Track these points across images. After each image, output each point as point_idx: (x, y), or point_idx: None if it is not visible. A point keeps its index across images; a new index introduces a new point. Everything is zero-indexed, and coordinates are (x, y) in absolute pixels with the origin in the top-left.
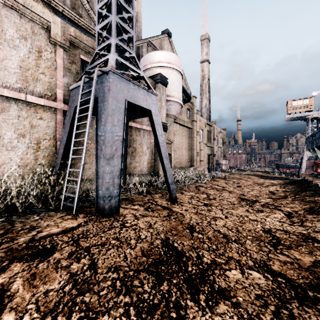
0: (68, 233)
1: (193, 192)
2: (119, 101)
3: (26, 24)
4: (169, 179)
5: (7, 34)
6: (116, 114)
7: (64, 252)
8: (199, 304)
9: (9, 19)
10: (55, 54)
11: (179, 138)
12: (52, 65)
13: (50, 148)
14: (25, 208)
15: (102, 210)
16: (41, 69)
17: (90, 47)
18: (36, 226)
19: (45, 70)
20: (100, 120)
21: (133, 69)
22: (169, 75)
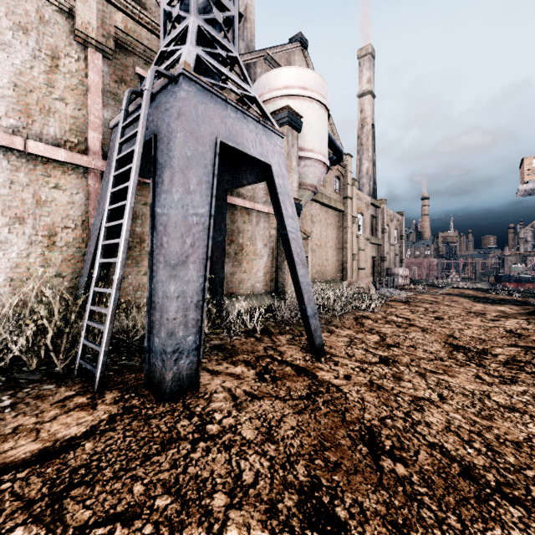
0: (49, 464)
1: (351, 330)
2: (201, 140)
3: (27, 2)
4: (309, 308)
5: None
6: (195, 168)
7: None
8: None
9: None
10: (85, 63)
11: (321, 229)
12: (80, 84)
13: (75, 244)
14: (3, 370)
15: (159, 383)
16: (57, 91)
17: (155, 53)
18: None
19: (66, 94)
20: (160, 182)
21: (235, 81)
22: (304, 111)
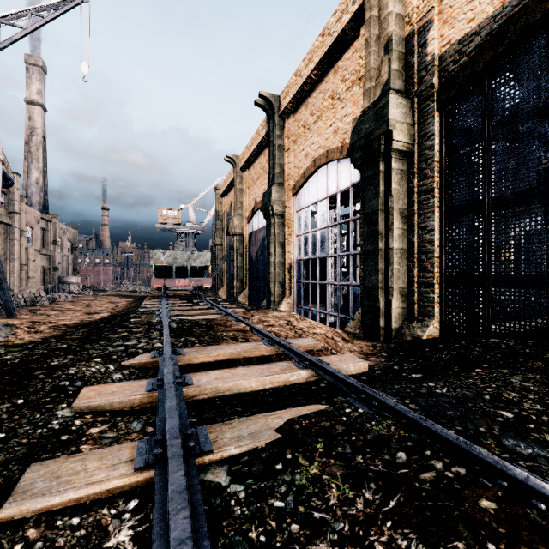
0: None
1: (28, 315)
2: None
3: None
4: (9, 297)
5: None
6: None
7: None
8: (53, 324)
9: None
10: None
11: None
12: None
13: None
14: None
15: None
16: None
17: None
18: None
19: None
20: None
21: None
22: None
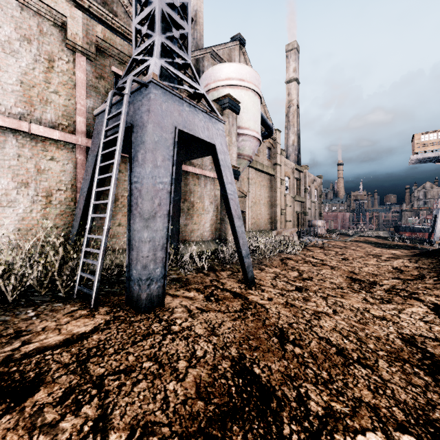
0: (72, 346)
1: (277, 268)
2: (165, 129)
3: (31, 19)
4: (243, 250)
5: (2, 34)
6: (161, 149)
7: (55, 389)
8: None
9: (4, 11)
10: (74, 64)
11: (255, 189)
12: (70, 80)
13: (66, 203)
14: (20, 295)
15: (137, 301)
16: (53, 86)
17: (127, 55)
18: (24, 330)
19: (59, 88)
20: (135, 159)
21: (188, 83)
22: (242, 98)
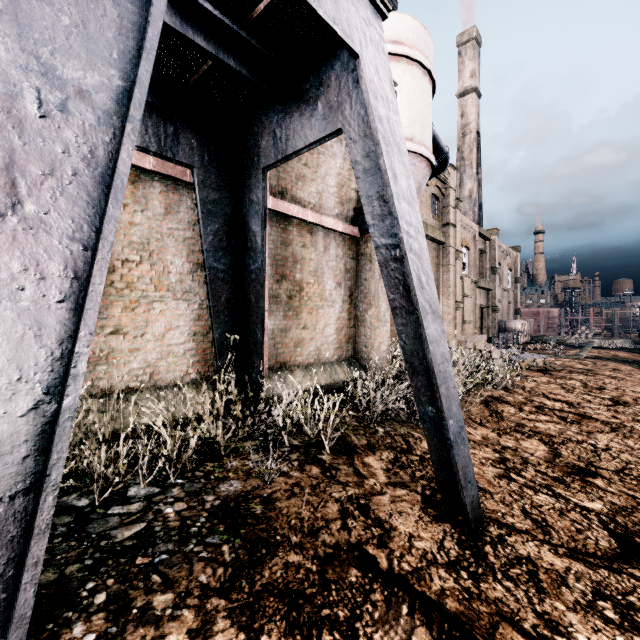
0: None
1: (486, 427)
2: None
3: None
4: (449, 418)
5: None
6: None
7: None
8: None
9: None
10: None
11: None
12: None
13: None
14: None
15: None
16: None
17: None
18: None
19: None
20: None
21: None
22: (398, 79)
